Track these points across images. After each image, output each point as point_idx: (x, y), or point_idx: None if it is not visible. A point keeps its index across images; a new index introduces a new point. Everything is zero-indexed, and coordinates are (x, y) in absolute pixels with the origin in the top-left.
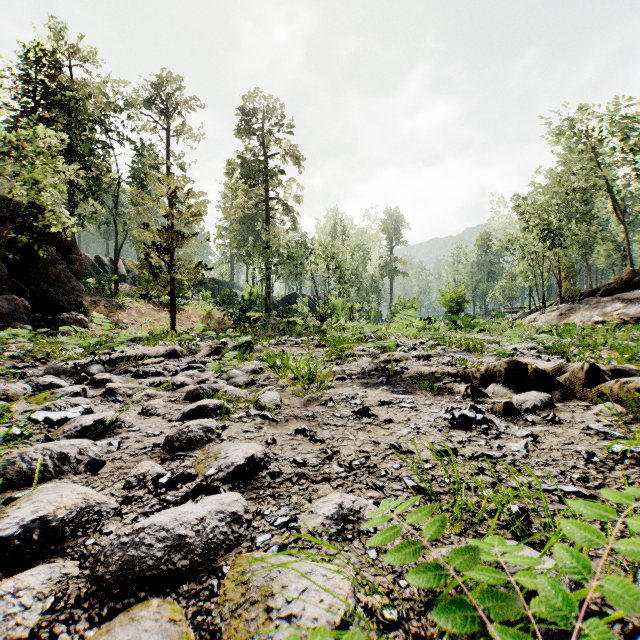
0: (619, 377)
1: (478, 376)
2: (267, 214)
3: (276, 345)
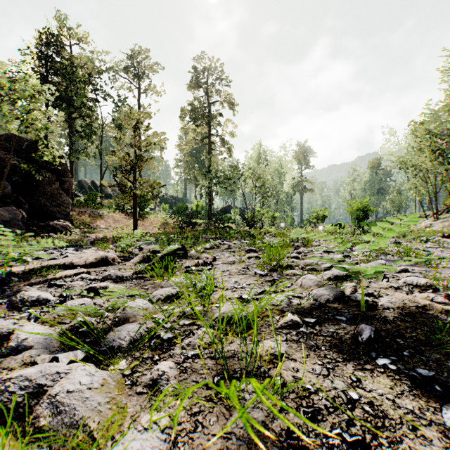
0: None
1: None
2: (209, 147)
3: (211, 249)
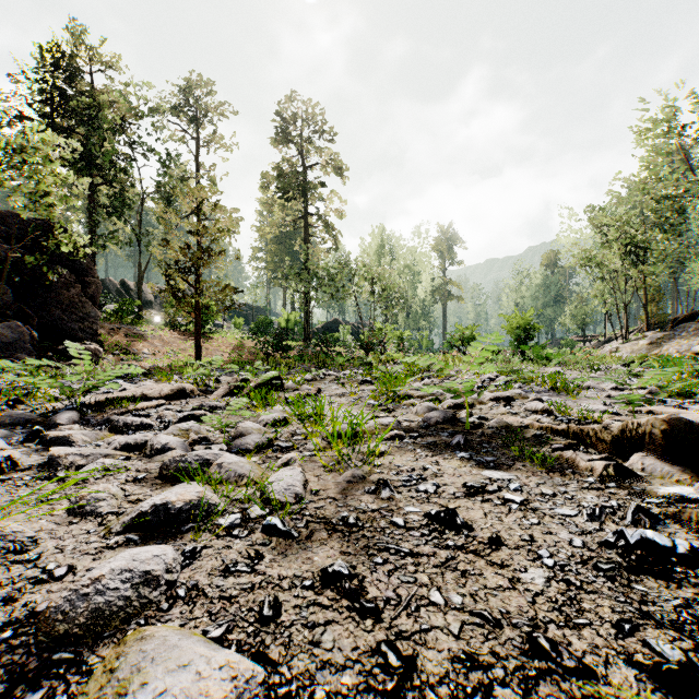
0: None
1: (607, 438)
2: (306, 232)
3: (312, 381)
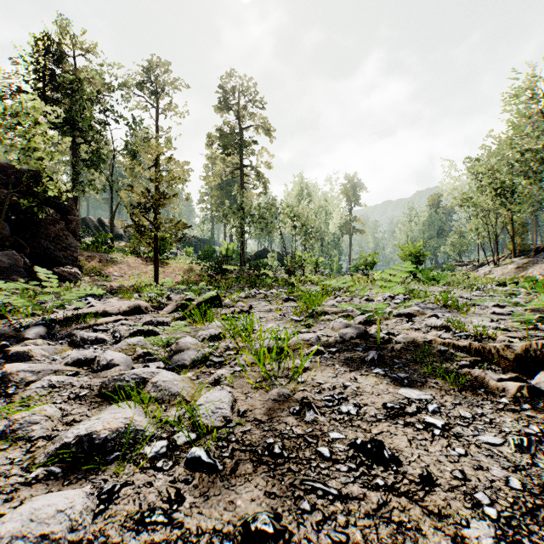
0: None
1: (509, 356)
2: (241, 180)
3: (246, 298)
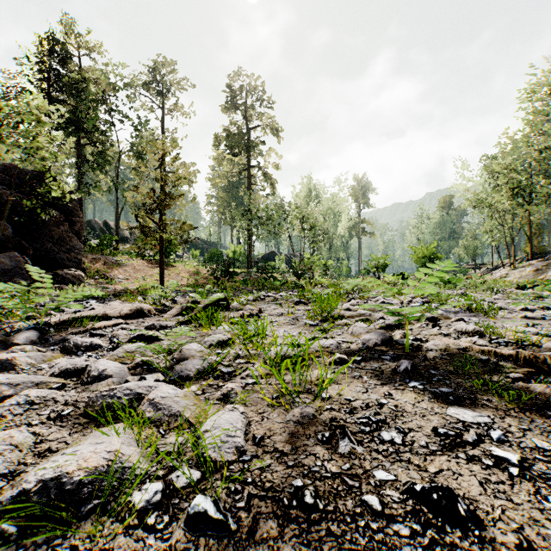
0: None
1: None
2: (249, 181)
3: (254, 301)
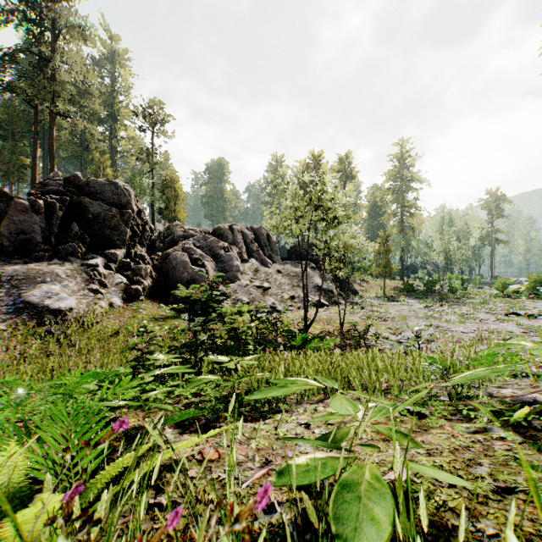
0: (539, 316)
1: (508, 313)
2: (401, 222)
3: None
